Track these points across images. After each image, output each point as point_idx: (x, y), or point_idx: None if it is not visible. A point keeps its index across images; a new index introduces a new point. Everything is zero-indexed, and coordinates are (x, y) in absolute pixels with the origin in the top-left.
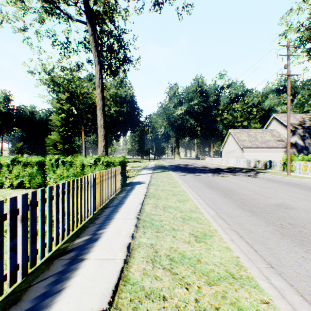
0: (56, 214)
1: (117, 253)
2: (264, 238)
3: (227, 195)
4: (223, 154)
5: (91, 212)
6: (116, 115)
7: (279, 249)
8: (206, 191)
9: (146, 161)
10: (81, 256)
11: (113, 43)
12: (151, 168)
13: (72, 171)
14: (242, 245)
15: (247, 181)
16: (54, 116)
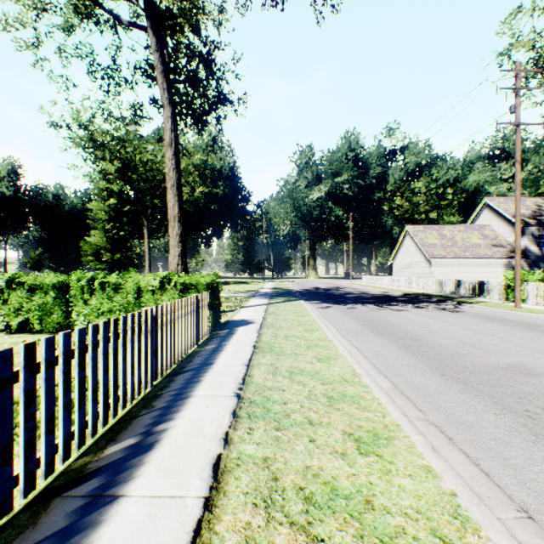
0: (63, 395)
1: (191, 483)
2: (498, 444)
3: (409, 346)
4: (394, 269)
5: (147, 382)
6: (205, 202)
7: (536, 471)
8: (369, 339)
9: (258, 282)
10: (112, 490)
11: (198, 67)
12: (266, 295)
13: (119, 301)
14: (456, 460)
15: (443, 318)
16: (95, 204)
